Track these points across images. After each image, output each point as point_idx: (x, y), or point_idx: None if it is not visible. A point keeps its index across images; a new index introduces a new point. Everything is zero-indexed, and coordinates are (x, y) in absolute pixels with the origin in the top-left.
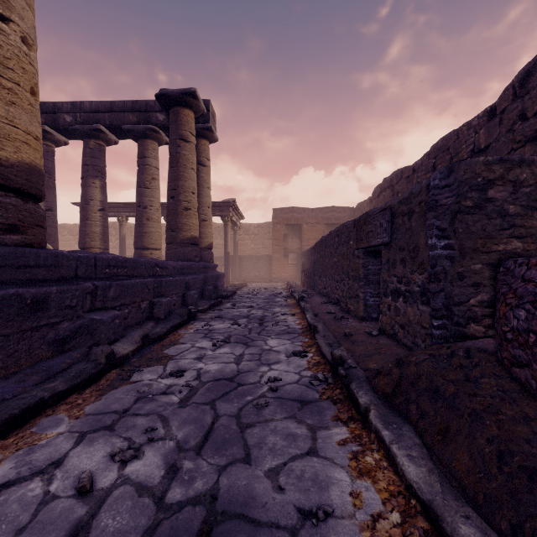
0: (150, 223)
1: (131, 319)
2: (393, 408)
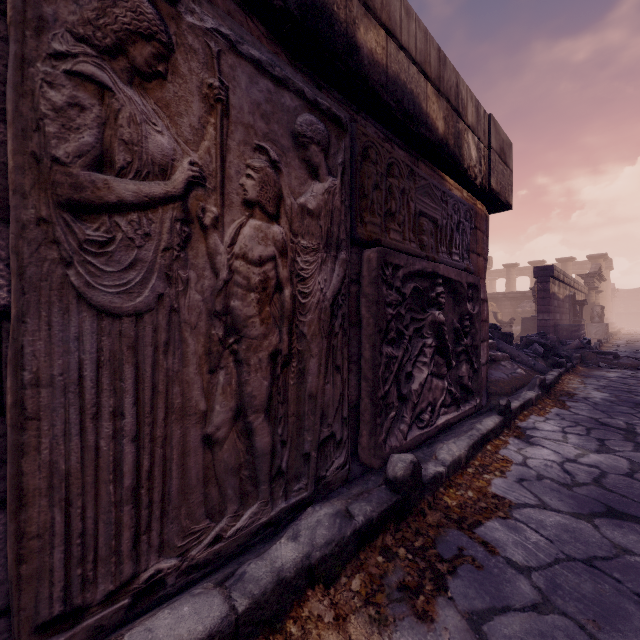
0: None
1: None
2: None
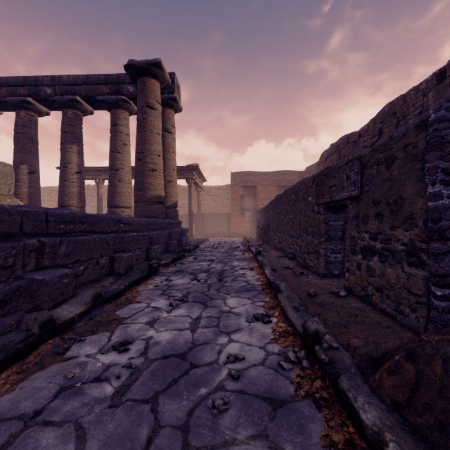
0: (121, 184)
1: (88, 275)
2: (417, 434)
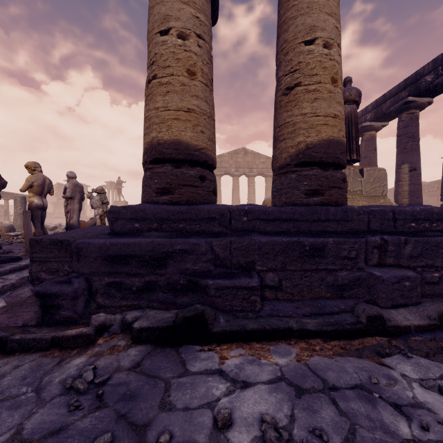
0: None
1: None
2: None
